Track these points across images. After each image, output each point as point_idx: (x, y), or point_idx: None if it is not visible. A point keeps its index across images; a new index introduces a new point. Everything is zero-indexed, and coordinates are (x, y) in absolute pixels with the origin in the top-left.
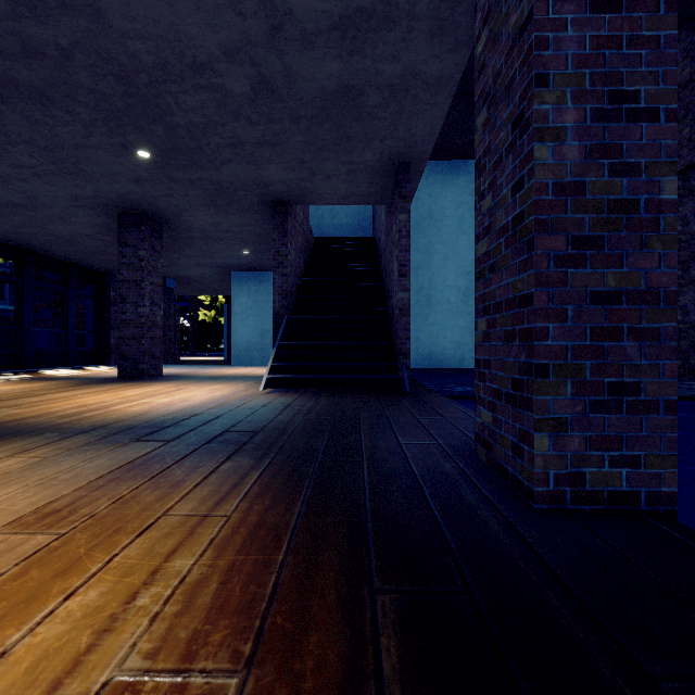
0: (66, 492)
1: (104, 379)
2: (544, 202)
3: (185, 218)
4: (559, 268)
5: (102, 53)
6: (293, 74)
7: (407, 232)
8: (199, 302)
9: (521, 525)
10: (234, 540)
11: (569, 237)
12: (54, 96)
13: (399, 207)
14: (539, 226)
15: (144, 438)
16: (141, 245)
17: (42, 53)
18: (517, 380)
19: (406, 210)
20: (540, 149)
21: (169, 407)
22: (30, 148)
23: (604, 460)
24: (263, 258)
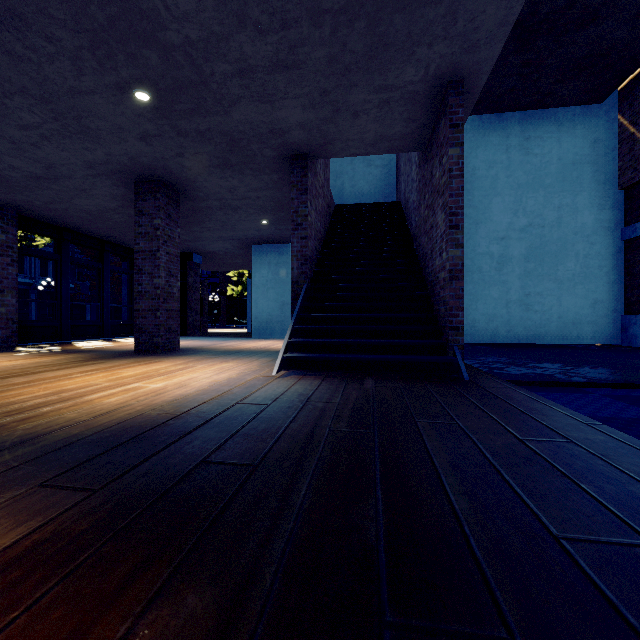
0: None
1: (121, 353)
2: None
3: (200, 184)
4: None
5: None
6: None
7: (460, 171)
8: (228, 279)
9: None
10: None
11: None
12: (25, 12)
13: (448, 140)
14: None
15: (63, 476)
16: (156, 214)
17: None
18: None
19: (458, 142)
20: None
21: (154, 399)
22: (27, 100)
23: None
24: (282, 229)
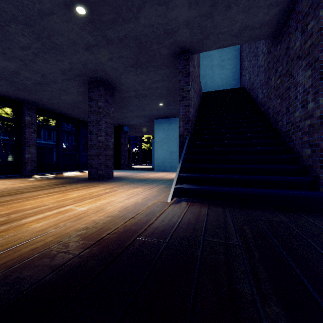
0: None
1: (81, 179)
2: None
3: (124, 80)
4: None
5: None
6: None
7: None
8: (142, 140)
9: None
10: None
11: None
12: None
13: (319, 2)
14: None
15: None
16: (99, 99)
17: None
18: None
19: None
20: None
21: (70, 225)
22: (18, 26)
23: None
24: (171, 109)
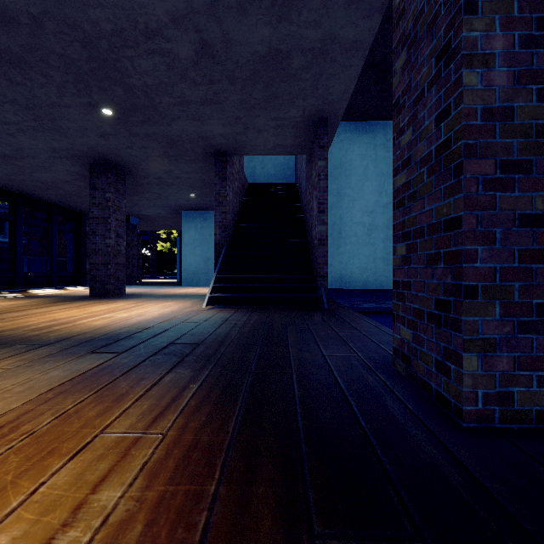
0: (15, 406)
1: (78, 297)
2: (473, 127)
3: (143, 167)
4: (488, 192)
5: (68, 21)
6: (230, 39)
7: (325, 176)
8: (157, 236)
9: (455, 446)
10: (166, 464)
11: (498, 161)
12: (31, 60)
13: (318, 155)
14: (467, 150)
15: (100, 349)
16: (108, 189)
17: (18, 21)
18: (442, 301)
19: (324, 157)
20: (469, 75)
21: (126, 321)
22: (14, 107)
23: (532, 380)
24: (207, 200)
